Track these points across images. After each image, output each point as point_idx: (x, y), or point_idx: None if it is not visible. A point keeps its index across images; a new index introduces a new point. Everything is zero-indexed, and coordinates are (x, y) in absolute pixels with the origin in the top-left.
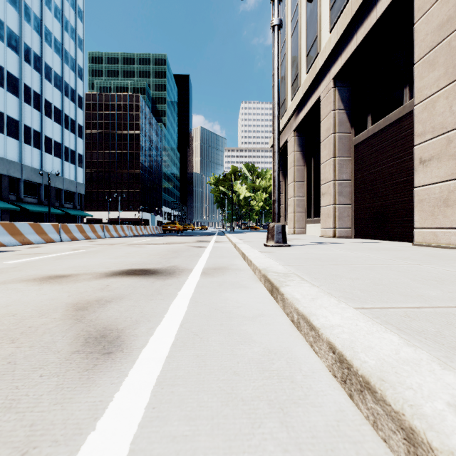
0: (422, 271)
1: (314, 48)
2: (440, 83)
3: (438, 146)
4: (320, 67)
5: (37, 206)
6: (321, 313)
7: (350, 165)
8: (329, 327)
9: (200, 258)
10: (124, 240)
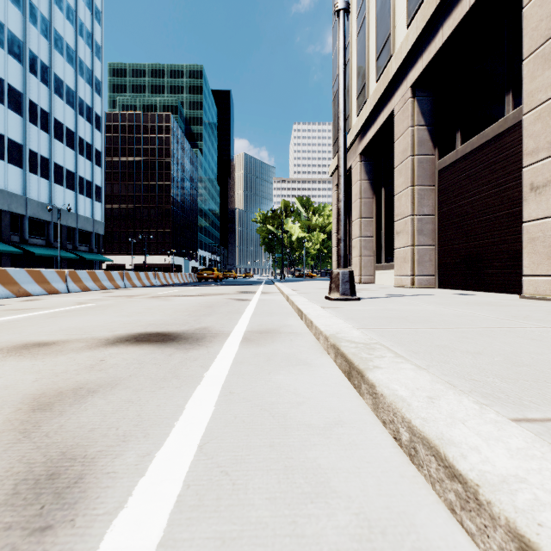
0: None
1: (386, 49)
2: None
3: None
4: (394, 72)
5: (45, 249)
6: (463, 439)
7: (433, 196)
8: (500, 484)
9: (241, 316)
10: (147, 291)
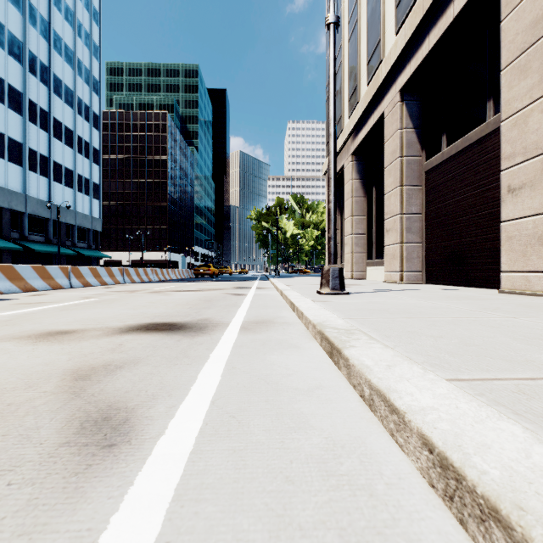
0: (521, 326)
1: (377, 54)
2: (534, 93)
3: (531, 171)
4: (384, 77)
5: (44, 246)
6: (404, 389)
7: (421, 196)
8: (419, 411)
9: (239, 309)
10: (147, 286)
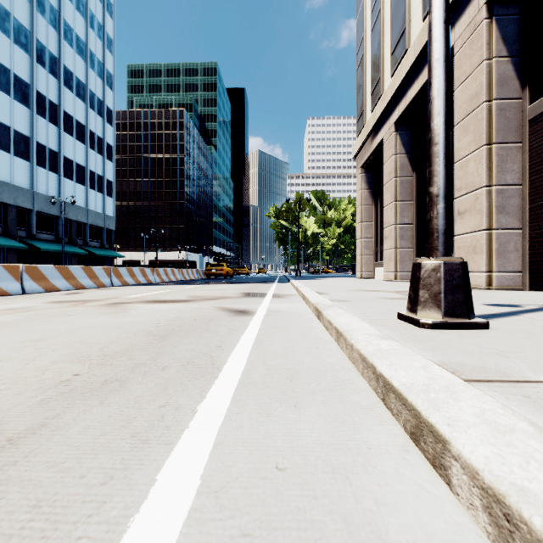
0: None
1: None
2: None
3: None
4: None
5: (53, 245)
6: None
7: (520, 157)
8: None
9: (198, 407)
10: (128, 291)
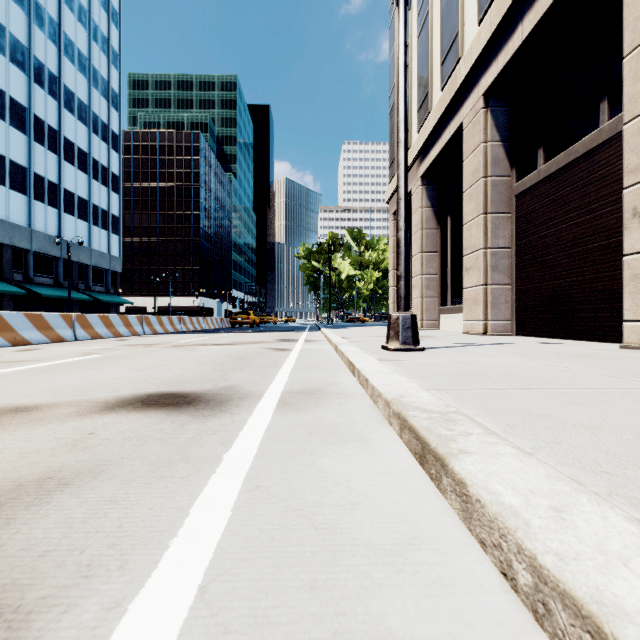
0: None
1: (453, 51)
2: None
3: None
4: (463, 78)
5: (53, 290)
6: (639, 604)
7: (510, 225)
8: None
9: (279, 371)
10: (170, 338)
